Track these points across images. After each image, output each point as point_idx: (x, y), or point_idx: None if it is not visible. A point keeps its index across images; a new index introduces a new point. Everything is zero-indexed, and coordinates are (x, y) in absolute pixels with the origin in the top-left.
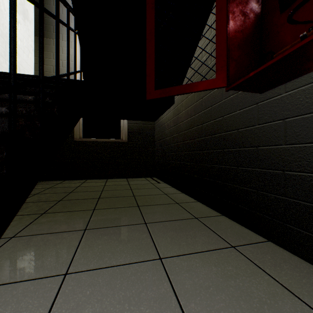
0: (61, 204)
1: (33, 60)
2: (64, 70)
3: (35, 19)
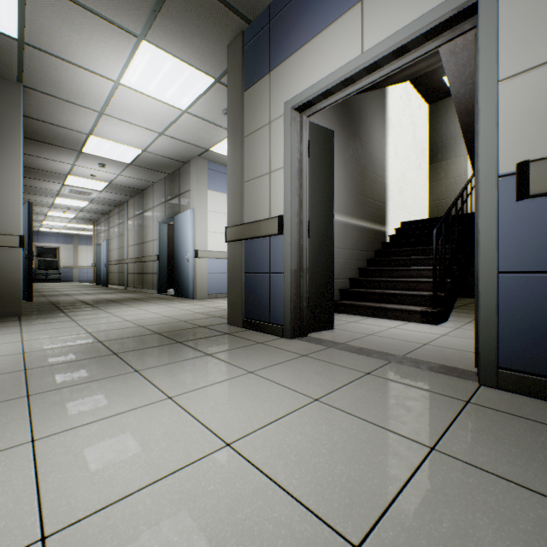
0: (463, 307)
1: (427, 187)
2: (456, 187)
3: (428, 150)
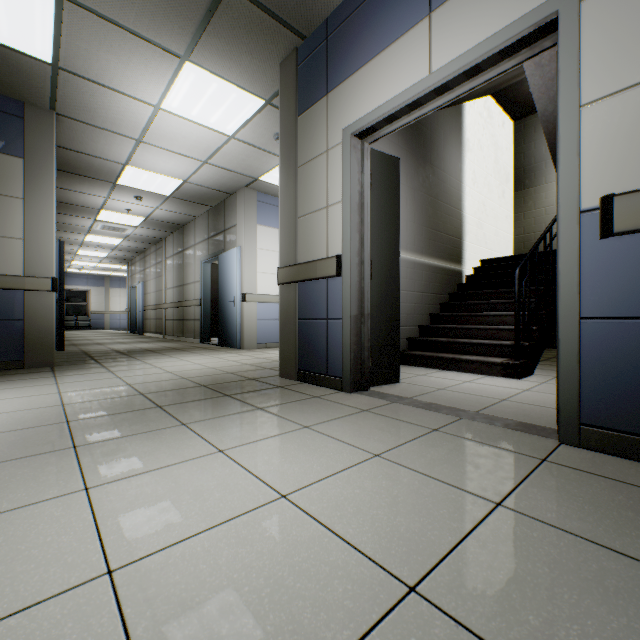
0: (554, 359)
1: (512, 218)
2: (547, 218)
3: (514, 174)
